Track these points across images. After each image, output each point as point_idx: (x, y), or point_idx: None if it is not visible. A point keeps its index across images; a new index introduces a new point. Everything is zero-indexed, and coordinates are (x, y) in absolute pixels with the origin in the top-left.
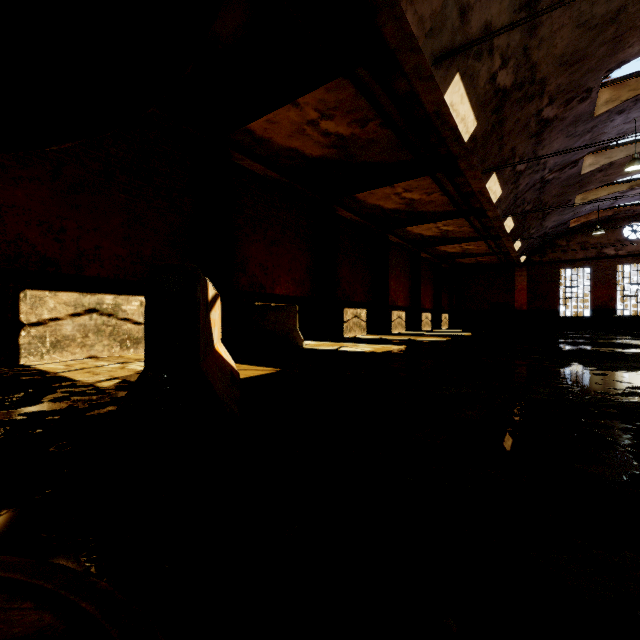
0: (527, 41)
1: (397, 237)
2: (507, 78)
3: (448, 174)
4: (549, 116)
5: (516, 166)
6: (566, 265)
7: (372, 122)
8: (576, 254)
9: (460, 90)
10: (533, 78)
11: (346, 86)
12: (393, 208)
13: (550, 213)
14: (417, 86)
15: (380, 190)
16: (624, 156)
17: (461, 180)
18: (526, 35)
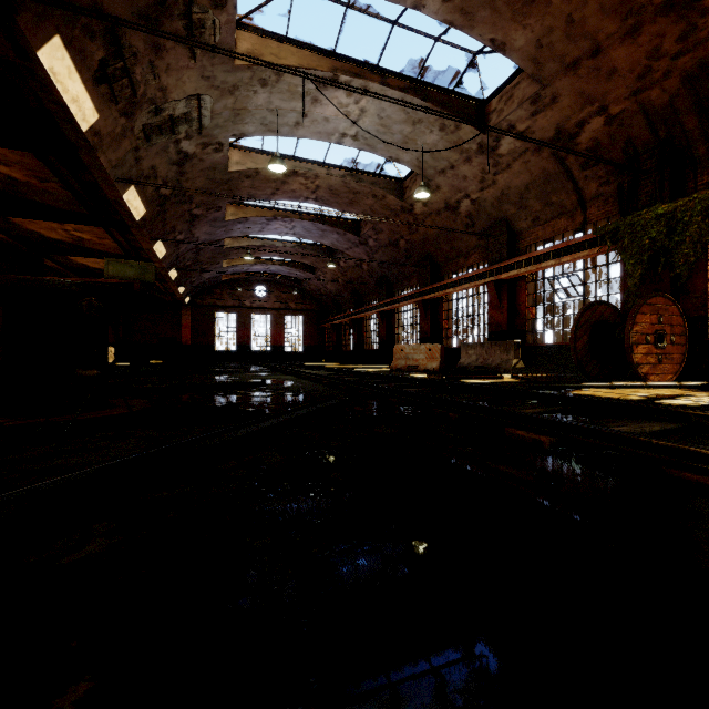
0: (179, 177)
1: (55, 262)
2: (168, 191)
3: (122, 233)
4: (198, 213)
5: (177, 237)
6: (221, 309)
7: (54, 183)
8: (227, 302)
9: (135, 193)
10: (185, 194)
11: (34, 158)
12: (57, 238)
13: (206, 269)
14: (102, 185)
15: (46, 222)
16: (248, 245)
17: (133, 238)
18: (178, 175)
